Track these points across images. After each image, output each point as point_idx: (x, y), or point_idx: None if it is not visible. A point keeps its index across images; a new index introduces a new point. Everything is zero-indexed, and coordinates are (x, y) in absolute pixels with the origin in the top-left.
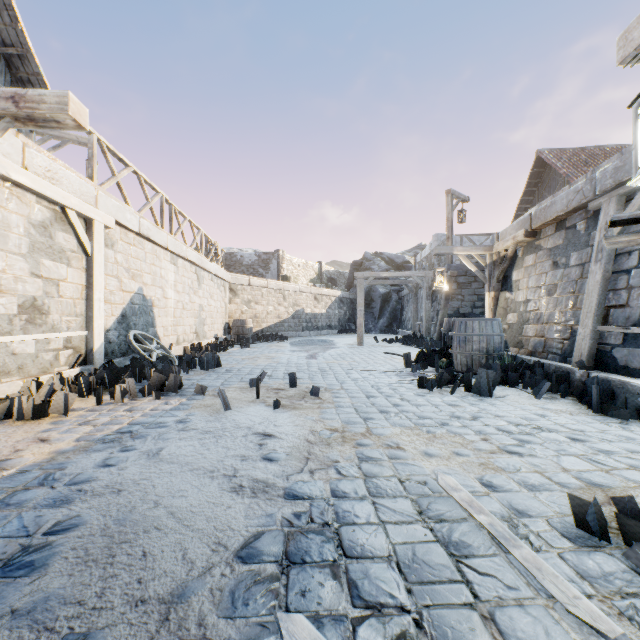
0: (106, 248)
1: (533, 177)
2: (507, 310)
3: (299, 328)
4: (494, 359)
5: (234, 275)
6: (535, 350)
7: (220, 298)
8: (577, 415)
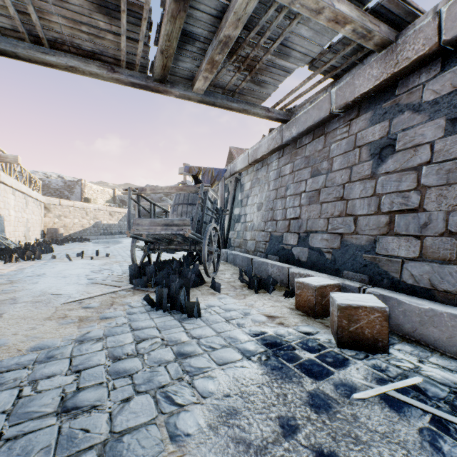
0: None
1: (229, 159)
2: None
3: (98, 234)
4: None
5: (48, 198)
6: None
7: (38, 214)
8: None
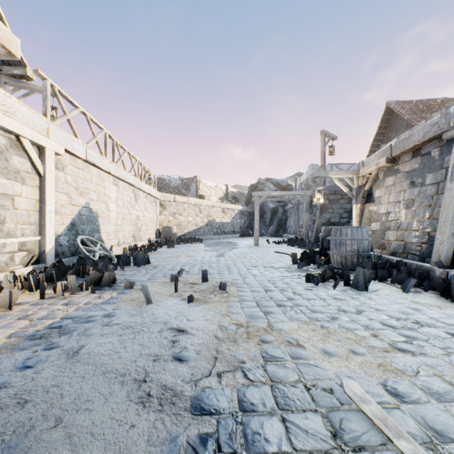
0: (57, 171)
1: (383, 122)
2: (371, 220)
3: (211, 233)
4: (363, 258)
5: (163, 194)
6: (396, 251)
7: (152, 211)
8: (445, 309)
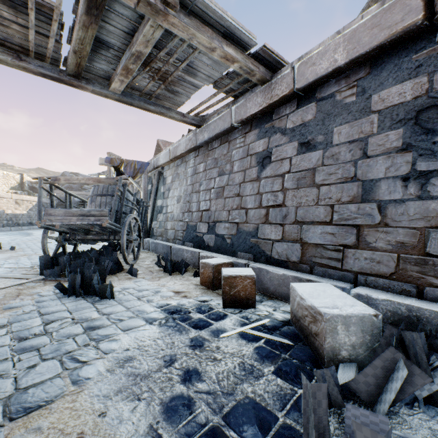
0: None
1: (157, 151)
2: None
3: None
4: None
5: None
6: None
7: None
8: None
